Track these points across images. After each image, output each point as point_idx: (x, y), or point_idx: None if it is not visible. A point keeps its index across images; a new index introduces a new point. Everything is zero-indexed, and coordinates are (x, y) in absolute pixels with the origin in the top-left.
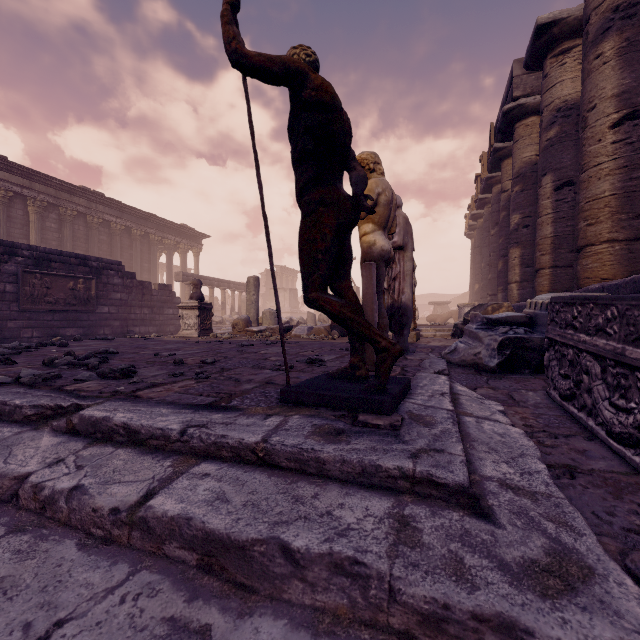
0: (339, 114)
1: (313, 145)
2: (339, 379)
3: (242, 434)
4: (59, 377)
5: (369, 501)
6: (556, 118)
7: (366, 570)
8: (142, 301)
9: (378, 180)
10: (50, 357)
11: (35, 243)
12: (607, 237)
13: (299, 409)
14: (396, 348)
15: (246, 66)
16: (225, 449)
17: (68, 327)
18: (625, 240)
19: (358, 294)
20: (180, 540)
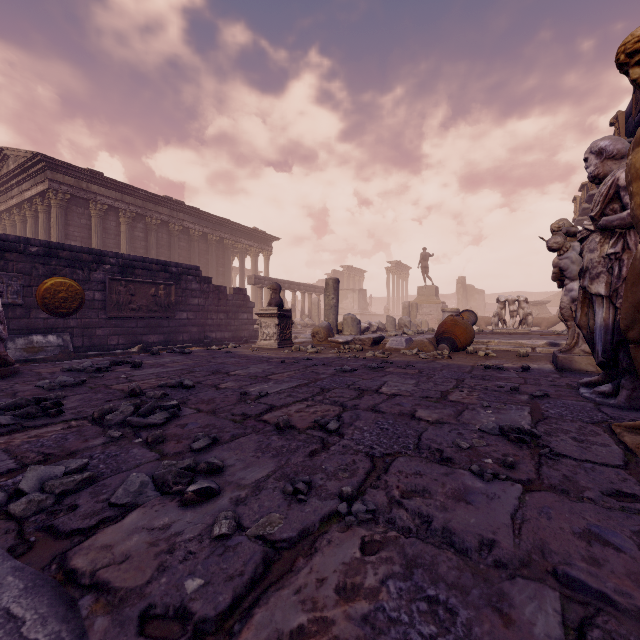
0: None
1: None
2: None
3: None
4: (91, 480)
5: None
6: None
7: None
8: (218, 306)
9: None
10: (102, 408)
11: (126, 252)
12: None
13: None
14: None
15: None
16: None
17: (150, 334)
18: None
19: (437, 294)
20: None
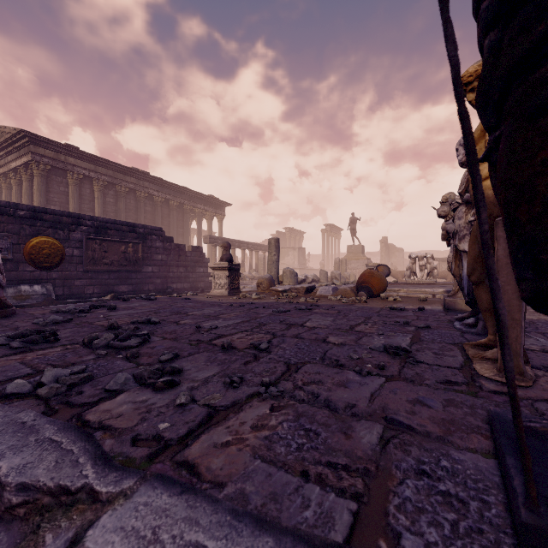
0: None
1: None
2: None
3: None
4: (89, 378)
5: None
6: None
7: None
8: (178, 261)
9: None
10: (90, 335)
11: (98, 215)
12: None
13: None
14: None
15: None
16: None
17: (121, 284)
18: None
19: (363, 252)
20: None
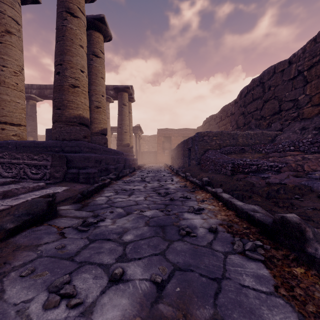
0: None
1: None
2: None
3: None
4: None
5: (11, 185)
6: None
7: (25, 186)
8: None
9: None
10: None
11: None
12: None
13: None
14: None
15: None
16: None
17: None
18: None
19: None
20: None
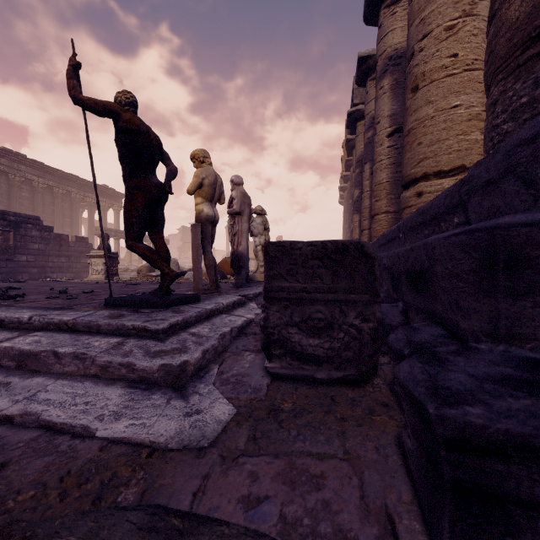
0: (144, 136)
1: (127, 153)
2: (152, 295)
3: (64, 317)
4: None
5: (113, 339)
6: (372, 124)
7: (87, 356)
8: (59, 251)
9: (203, 169)
10: None
11: None
12: (384, 210)
13: (111, 308)
14: (173, 273)
15: (81, 105)
16: (52, 325)
17: None
18: (394, 212)
19: None
20: (8, 357)
